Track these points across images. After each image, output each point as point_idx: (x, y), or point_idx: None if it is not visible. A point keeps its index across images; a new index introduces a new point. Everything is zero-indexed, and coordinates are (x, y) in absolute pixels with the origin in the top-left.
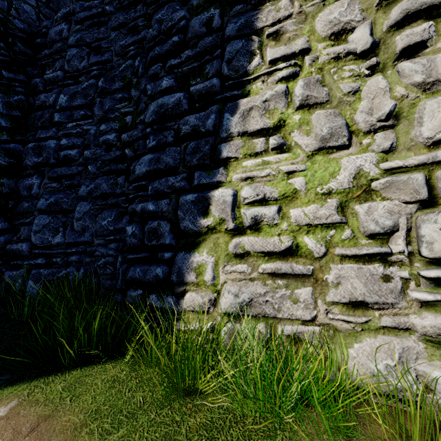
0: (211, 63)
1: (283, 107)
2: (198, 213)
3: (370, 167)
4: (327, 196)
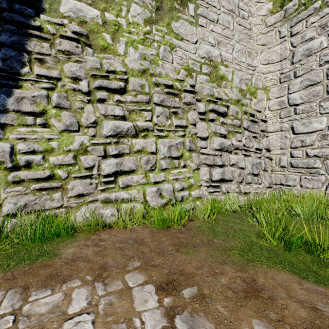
0: None
1: (46, 103)
2: None
3: (86, 142)
4: (69, 152)
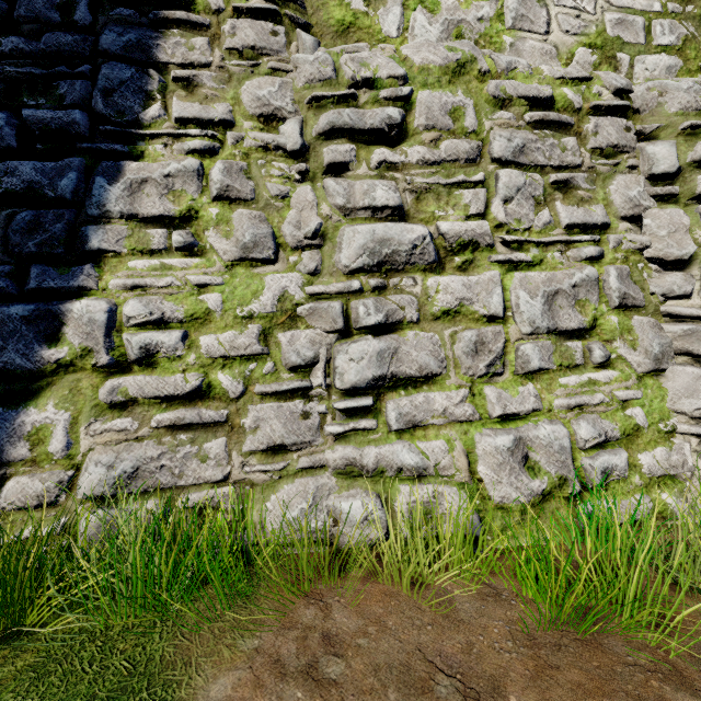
0: (71, 82)
1: (195, 191)
2: (38, 338)
3: (295, 290)
4: (249, 321)
